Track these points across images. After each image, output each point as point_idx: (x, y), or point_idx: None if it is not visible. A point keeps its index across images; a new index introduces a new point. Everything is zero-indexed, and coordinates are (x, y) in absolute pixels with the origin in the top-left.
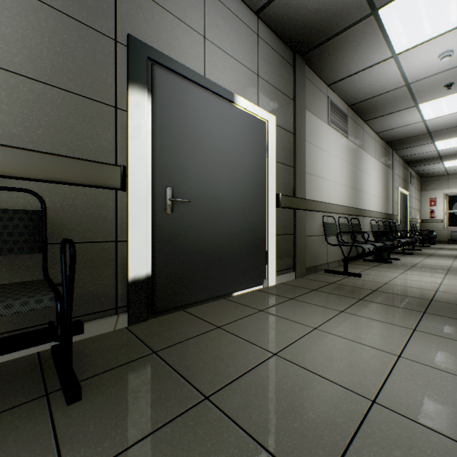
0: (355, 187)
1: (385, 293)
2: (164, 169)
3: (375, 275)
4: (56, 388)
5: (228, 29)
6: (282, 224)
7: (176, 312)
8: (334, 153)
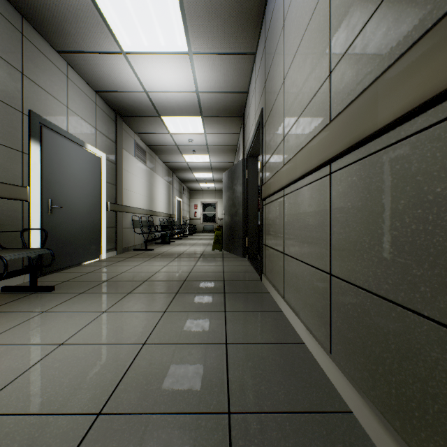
0: (151, 197)
1: (164, 254)
2: (48, 188)
3: (161, 249)
4: (35, 292)
5: (80, 101)
6: (109, 221)
7: (54, 273)
8: (139, 175)
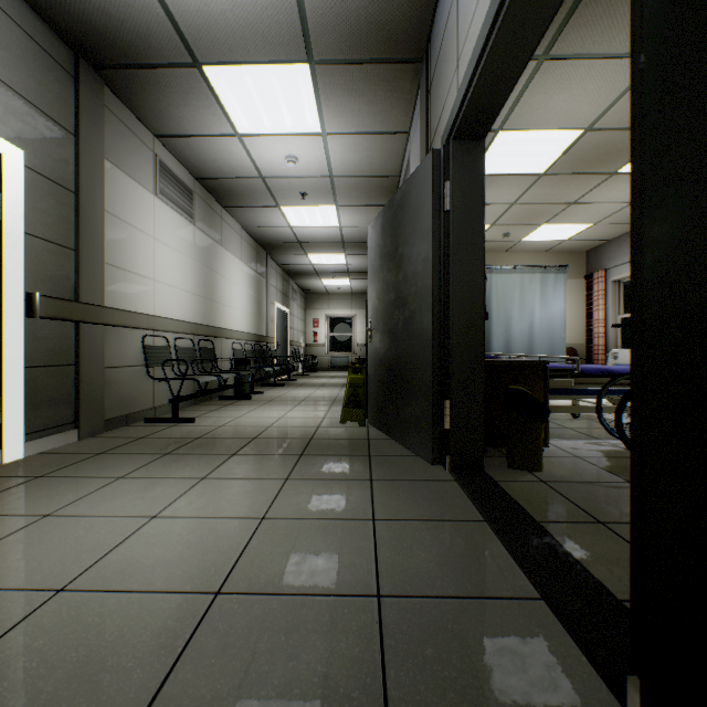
0: (208, 296)
1: (208, 440)
2: None
3: (217, 418)
4: None
5: None
6: (46, 348)
7: None
8: (169, 241)
